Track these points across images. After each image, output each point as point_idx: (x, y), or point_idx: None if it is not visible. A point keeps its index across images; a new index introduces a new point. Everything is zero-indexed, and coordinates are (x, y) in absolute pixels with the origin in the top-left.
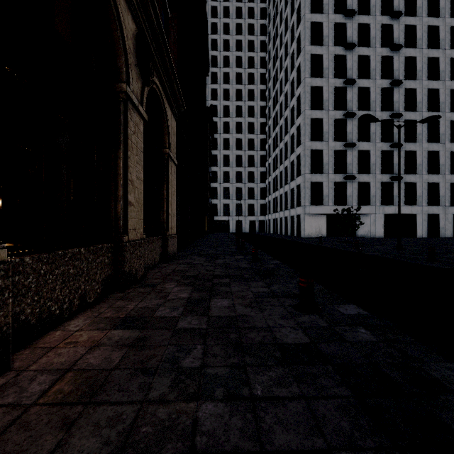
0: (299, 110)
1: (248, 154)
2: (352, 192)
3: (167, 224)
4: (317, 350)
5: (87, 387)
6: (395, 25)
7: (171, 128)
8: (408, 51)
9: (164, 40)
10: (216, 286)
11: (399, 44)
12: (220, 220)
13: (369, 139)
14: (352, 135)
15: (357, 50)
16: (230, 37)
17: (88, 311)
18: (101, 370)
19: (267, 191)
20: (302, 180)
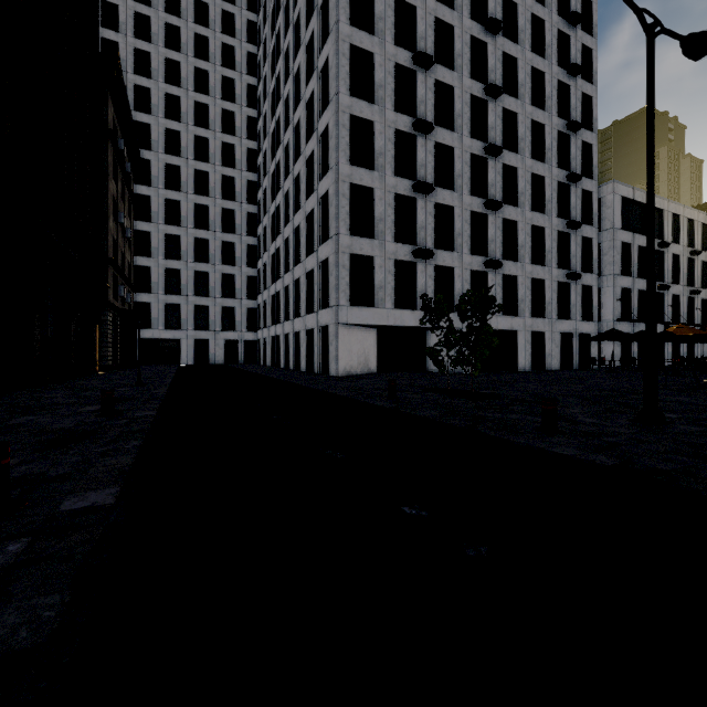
0: (324, 99)
1: (223, 207)
2: (425, 284)
3: None
4: None
5: None
6: None
7: None
8: (508, 44)
9: None
10: None
11: (498, 20)
12: (157, 339)
13: (453, 185)
14: (426, 172)
15: (433, 5)
16: None
17: None
18: None
19: (261, 283)
20: (332, 249)
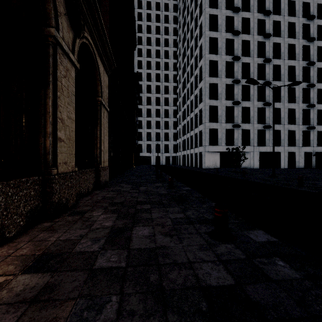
0: (200, 77)
1: (164, 109)
2: (237, 136)
3: (99, 158)
4: (245, 296)
5: None
6: (266, 20)
7: (103, 81)
8: (275, 39)
9: (95, 2)
10: (138, 213)
11: (269, 33)
12: (144, 156)
13: (249, 99)
14: (238, 96)
15: (241, 36)
16: (152, 24)
17: (4, 247)
18: None
19: (178, 135)
20: (203, 127)
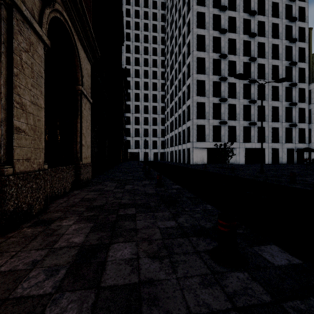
0: (188, 74)
1: (153, 105)
2: (224, 133)
3: (80, 154)
4: None
5: None
6: (252, 20)
7: (85, 68)
8: (260, 38)
9: None
10: (119, 221)
11: (254, 33)
12: (132, 152)
13: (236, 96)
14: (225, 93)
15: (227, 34)
16: (140, 21)
17: None
18: None
19: (166, 132)
20: (191, 123)
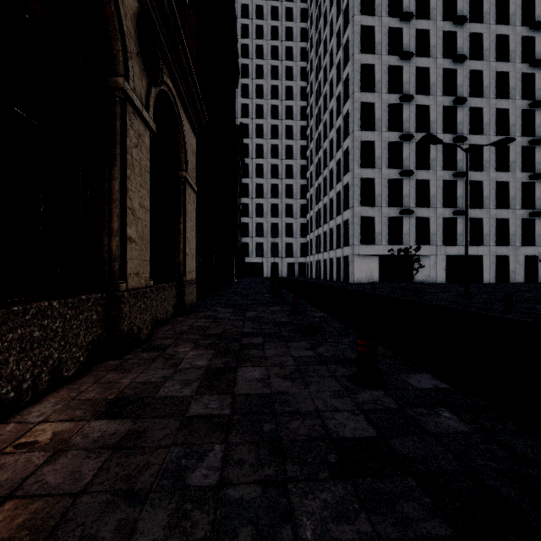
0: (346, 130)
1: (286, 184)
2: (409, 229)
3: (183, 267)
4: (389, 448)
5: (29, 533)
6: (459, 32)
7: (189, 145)
8: (474, 63)
9: (179, 28)
10: (245, 349)
11: (463, 55)
12: (252, 263)
13: (429, 166)
14: (409, 162)
15: (414, 60)
16: (265, 43)
17: (63, 390)
18: (60, 497)
19: (309, 228)
20: (350, 214)
